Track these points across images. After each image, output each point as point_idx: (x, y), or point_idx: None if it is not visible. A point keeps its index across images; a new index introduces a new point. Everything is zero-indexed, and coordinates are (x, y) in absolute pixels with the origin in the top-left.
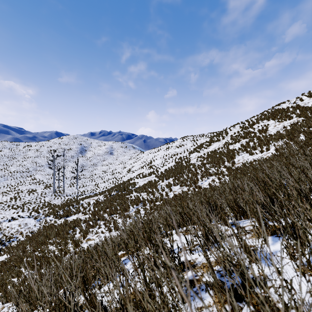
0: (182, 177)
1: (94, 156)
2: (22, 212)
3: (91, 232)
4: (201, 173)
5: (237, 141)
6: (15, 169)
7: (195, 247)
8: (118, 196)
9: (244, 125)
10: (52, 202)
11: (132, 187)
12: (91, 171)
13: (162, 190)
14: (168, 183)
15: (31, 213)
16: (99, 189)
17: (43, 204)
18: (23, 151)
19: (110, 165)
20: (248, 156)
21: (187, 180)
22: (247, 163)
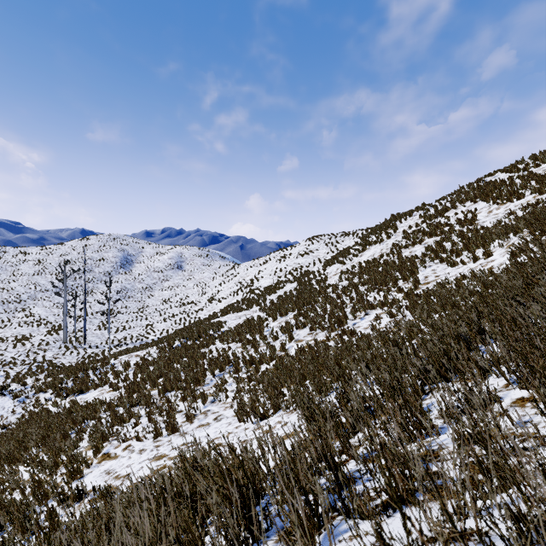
0: (312, 312)
1: (148, 272)
2: None
3: (116, 437)
4: (350, 304)
5: (416, 241)
6: None
7: None
8: (186, 349)
9: (427, 211)
10: (59, 360)
11: (214, 331)
12: (142, 300)
13: (274, 339)
14: (286, 322)
15: (8, 386)
16: (153, 334)
17: (38, 365)
18: (11, 263)
19: (177, 289)
20: (445, 268)
21: (324, 318)
22: (447, 281)
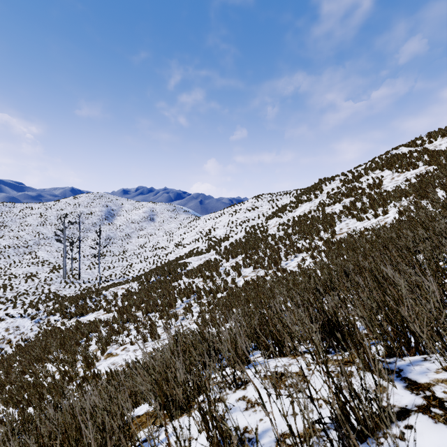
0: (256, 255)
1: (127, 223)
2: (13, 308)
3: (115, 343)
4: (284, 249)
5: (336, 200)
6: (7, 243)
7: (310, 443)
8: (160, 283)
9: (346, 177)
10: (61, 292)
11: (181, 269)
12: (122, 245)
13: (226, 275)
14: (236, 263)
15: (26, 311)
16: (132, 272)
17: (46, 296)
18: (19, 216)
19: (150, 237)
20: (355, 222)
21: (264, 259)
22: (355, 232)
